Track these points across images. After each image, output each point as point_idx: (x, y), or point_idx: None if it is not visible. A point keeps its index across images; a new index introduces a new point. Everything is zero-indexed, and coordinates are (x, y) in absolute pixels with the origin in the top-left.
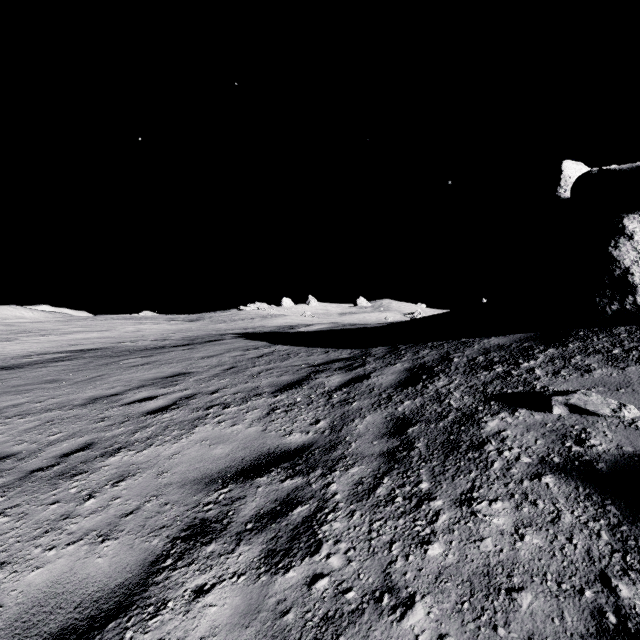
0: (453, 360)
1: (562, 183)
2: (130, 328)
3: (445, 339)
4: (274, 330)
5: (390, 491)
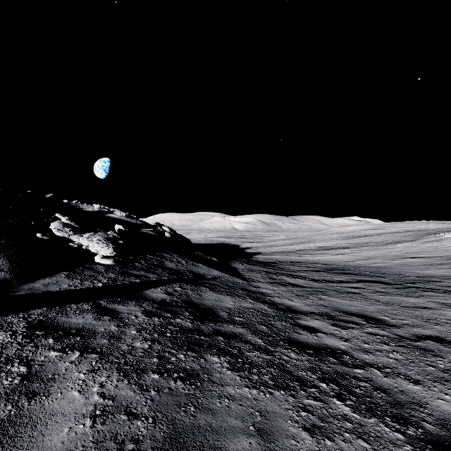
0: None
1: None
2: (422, 226)
3: None
4: None
5: None
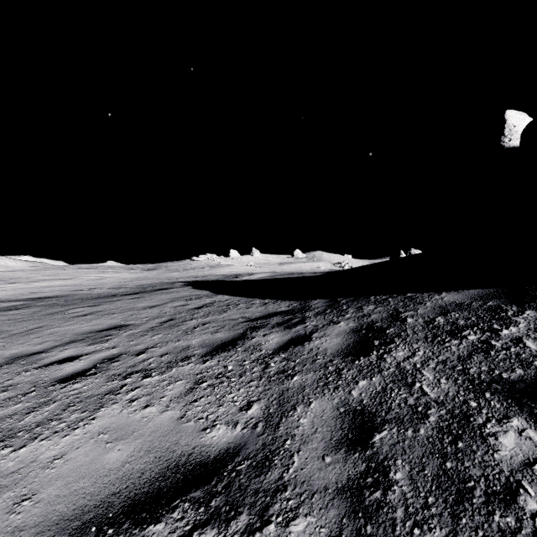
0: (406, 320)
1: (506, 132)
2: (93, 276)
3: (388, 293)
4: (220, 278)
5: None
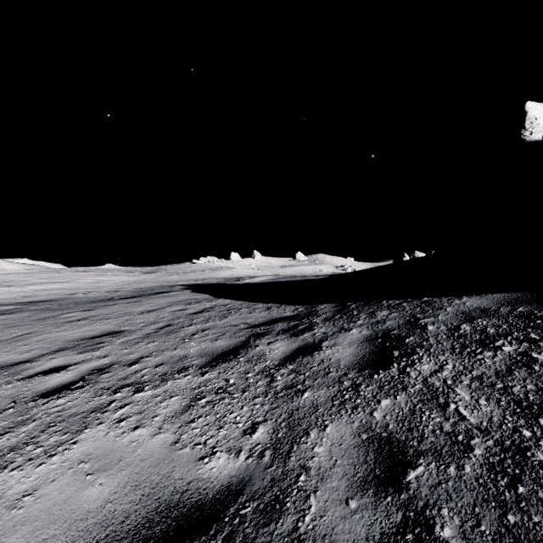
0: (427, 328)
1: (527, 125)
2: (90, 279)
3: (401, 297)
4: (221, 282)
5: None
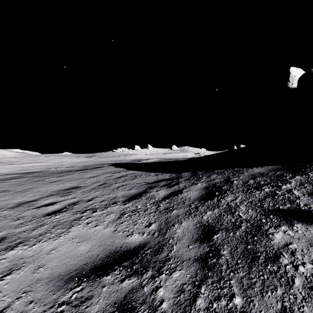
0: (233, 182)
1: (290, 79)
2: (56, 161)
3: (224, 168)
4: (130, 162)
5: (208, 304)
